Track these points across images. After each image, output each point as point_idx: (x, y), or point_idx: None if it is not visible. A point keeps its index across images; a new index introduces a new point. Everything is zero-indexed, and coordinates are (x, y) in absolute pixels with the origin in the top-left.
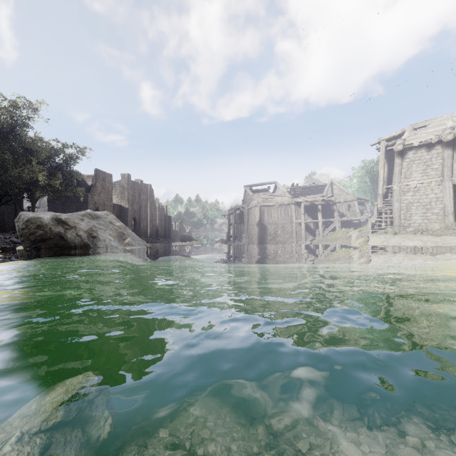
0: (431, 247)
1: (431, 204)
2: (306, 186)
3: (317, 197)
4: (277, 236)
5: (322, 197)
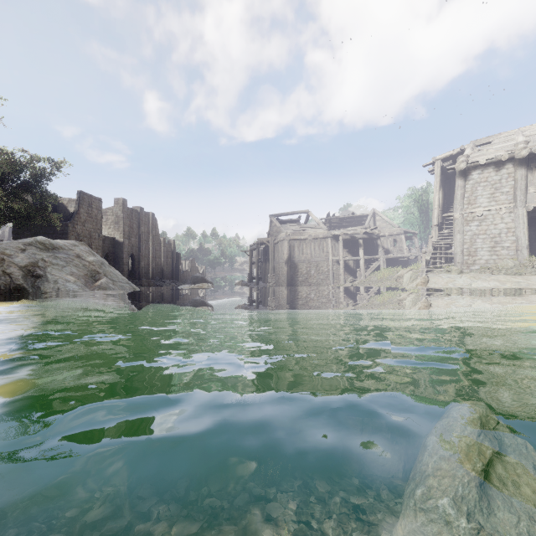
0: (513, 289)
1: (501, 236)
2: (343, 216)
3: (358, 230)
4: (310, 277)
5: (364, 229)
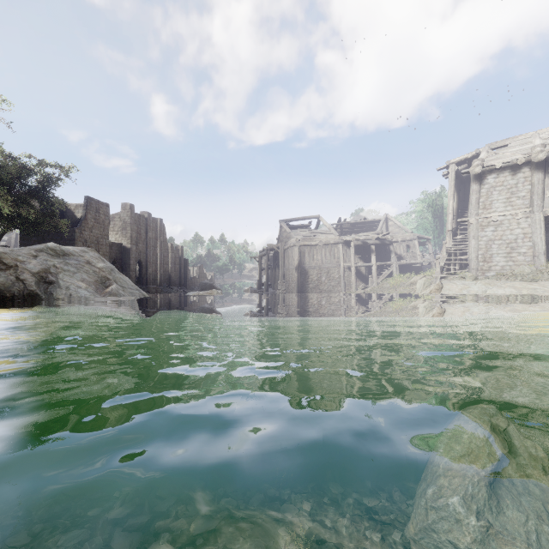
0: (529, 296)
1: (517, 242)
2: (355, 222)
3: (370, 235)
4: (321, 284)
5: (376, 234)
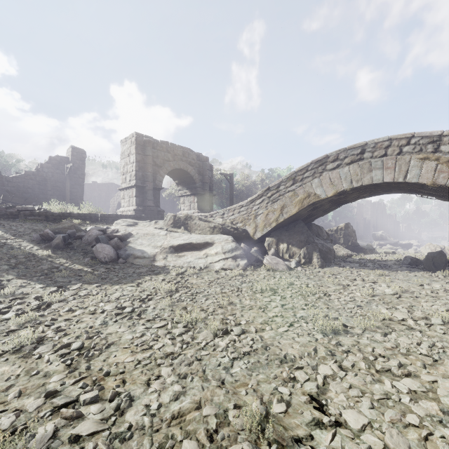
0: None
1: None
2: None
3: None
4: None
5: None
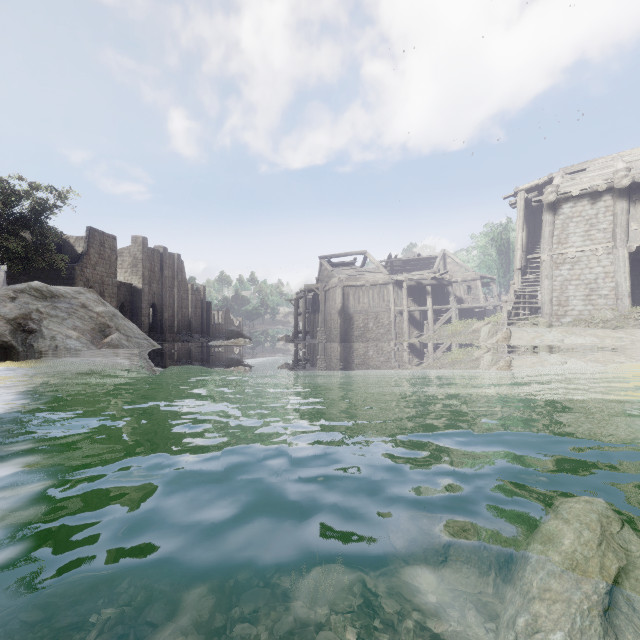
0: (614, 346)
1: (597, 283)
2: (408, 258)
3: (425, 274)
4: (368, 331)
5: (432, 273)
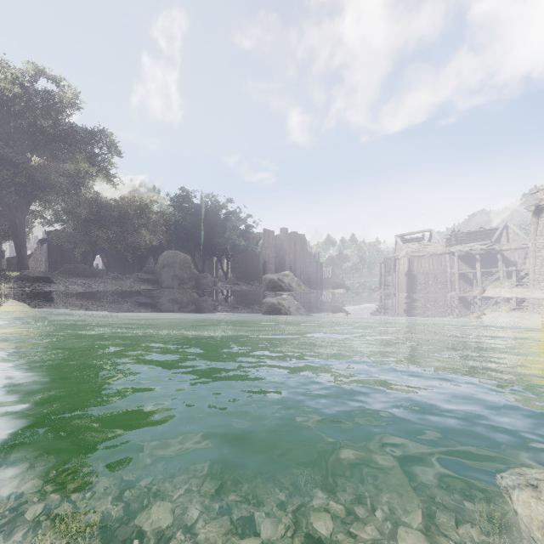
0: (517, 299)
1: None
2: (470, 231)
3: (476, 246)
4: (428, 286)
5: (484, 244)
